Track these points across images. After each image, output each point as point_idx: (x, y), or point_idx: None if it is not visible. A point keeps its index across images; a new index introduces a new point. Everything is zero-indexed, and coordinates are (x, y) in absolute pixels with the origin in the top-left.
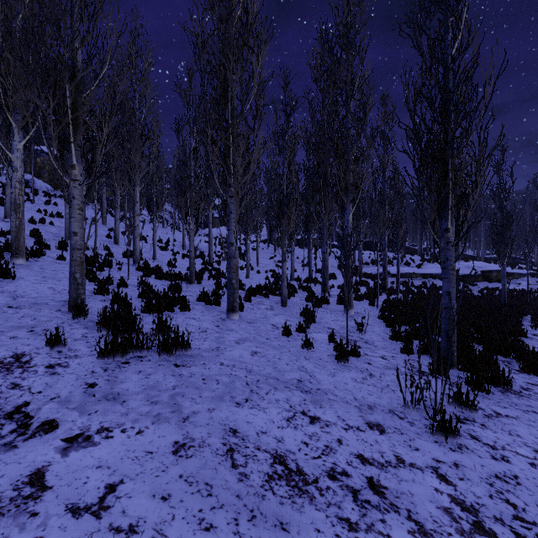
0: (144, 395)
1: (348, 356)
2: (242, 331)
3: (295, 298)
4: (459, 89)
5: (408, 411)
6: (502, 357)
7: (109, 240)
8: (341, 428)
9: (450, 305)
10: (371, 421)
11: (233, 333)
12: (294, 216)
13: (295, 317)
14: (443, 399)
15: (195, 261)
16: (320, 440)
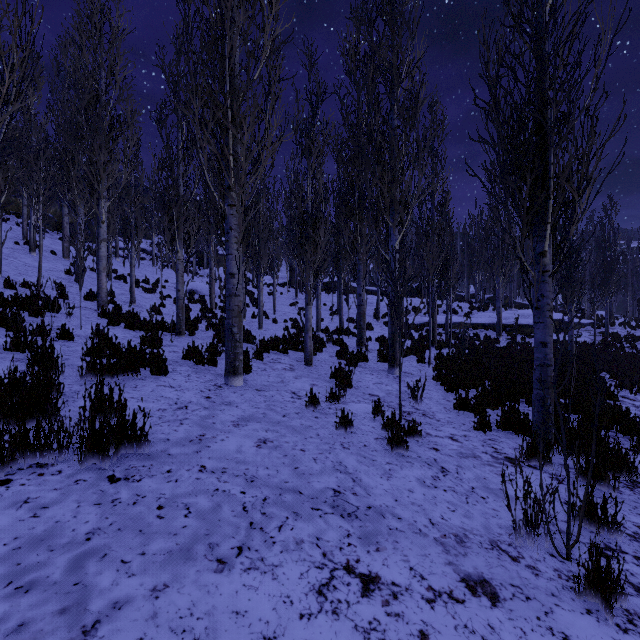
0: (6, 568)
1: (407, 441)
2: (246, 404)
3: (323, 353)
4: (561, 51)
5: (520, 542)
6: (603, 431)
7: (69, 278)
8: (421, 599)
9: (546, 361)
10: (468, 574)
11: (231, 408)
12: (322, 242)
13: (324, 380)
14: (581, 522)
15: (191, 307)
16: (387, 639)
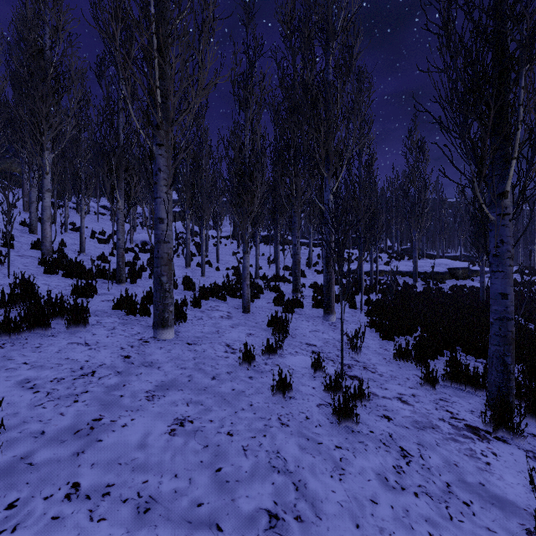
0: None
1: (357, 414)
2: (170, 364)
3: (260, 300)
4: None
5: None
6: None
7: (23, 228)
8: None
9: (507, 315)
10: None
11: (150, 371)
12: (259, 192)
13: (261, 328)
14: None
15: (141, 257)
16: None
